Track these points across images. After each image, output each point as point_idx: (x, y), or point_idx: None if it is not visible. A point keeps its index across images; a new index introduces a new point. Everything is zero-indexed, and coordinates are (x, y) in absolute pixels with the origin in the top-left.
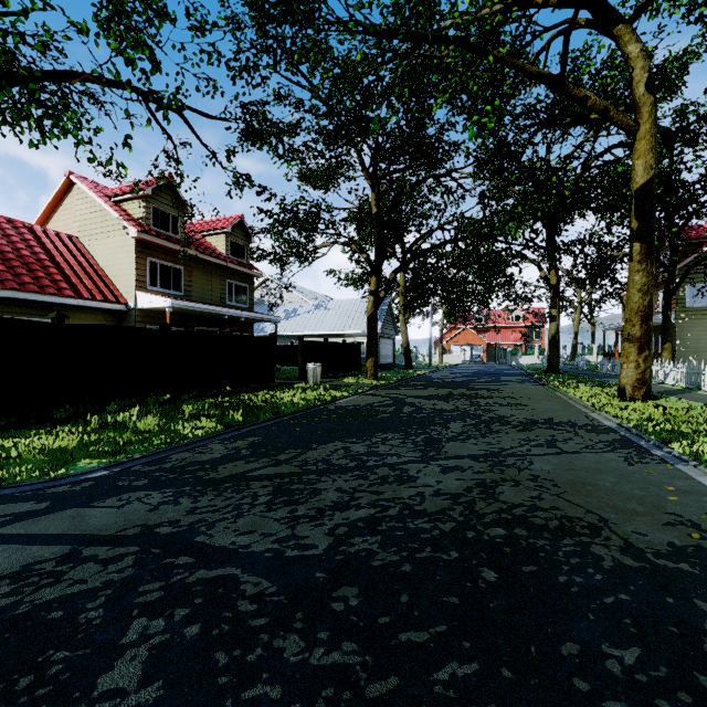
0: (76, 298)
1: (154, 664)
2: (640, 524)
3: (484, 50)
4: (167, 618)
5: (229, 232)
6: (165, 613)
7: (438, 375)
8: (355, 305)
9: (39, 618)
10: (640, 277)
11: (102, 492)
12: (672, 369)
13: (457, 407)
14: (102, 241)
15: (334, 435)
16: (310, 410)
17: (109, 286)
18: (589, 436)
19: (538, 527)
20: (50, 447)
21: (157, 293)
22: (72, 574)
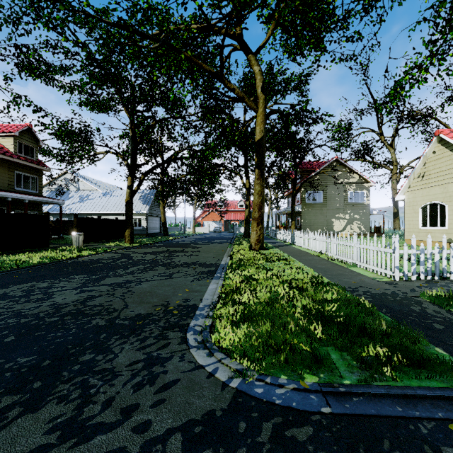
0: None
1: None
2: (141, 307)
3: (179, 50)
4: None
5: (17, 136)
6: None
7: (181, 239)
8: None
9: None
10: (258, 187)
11: None
12: (287, 234)
13: (156, 257)
14: None
15: (38, 279)
16: (50, 264)
17: None
18: (198, 269)
19: (82, 314)
20: None
21: None
22: None
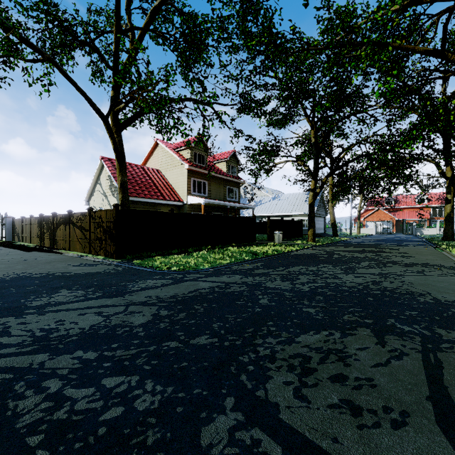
0: (164, 200)
1: (270, 301)
2: (446, 295)
3: (385, 44)
4: (267, 296)
5: (228, 160)
6: (265, 295)
7: (356, 240)
8: (298, 196)
9: (233, 293)
10: None
11: (218, 274)
12: None
13: (367, 256)
14: (171, 171)
15: (298, 264)
16: (281, 255)
17: (175, 193)
18: (447, 271)
19: (396, 292)
20: (186, 261)
21: (196, 195)
22: (232, 288)
